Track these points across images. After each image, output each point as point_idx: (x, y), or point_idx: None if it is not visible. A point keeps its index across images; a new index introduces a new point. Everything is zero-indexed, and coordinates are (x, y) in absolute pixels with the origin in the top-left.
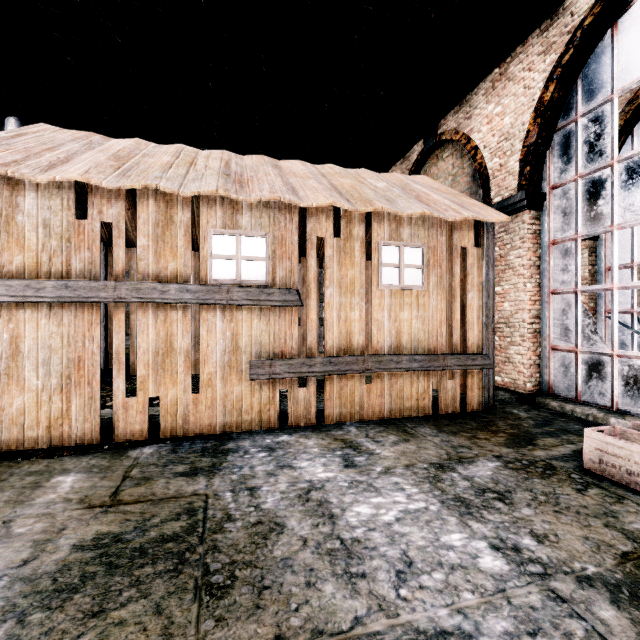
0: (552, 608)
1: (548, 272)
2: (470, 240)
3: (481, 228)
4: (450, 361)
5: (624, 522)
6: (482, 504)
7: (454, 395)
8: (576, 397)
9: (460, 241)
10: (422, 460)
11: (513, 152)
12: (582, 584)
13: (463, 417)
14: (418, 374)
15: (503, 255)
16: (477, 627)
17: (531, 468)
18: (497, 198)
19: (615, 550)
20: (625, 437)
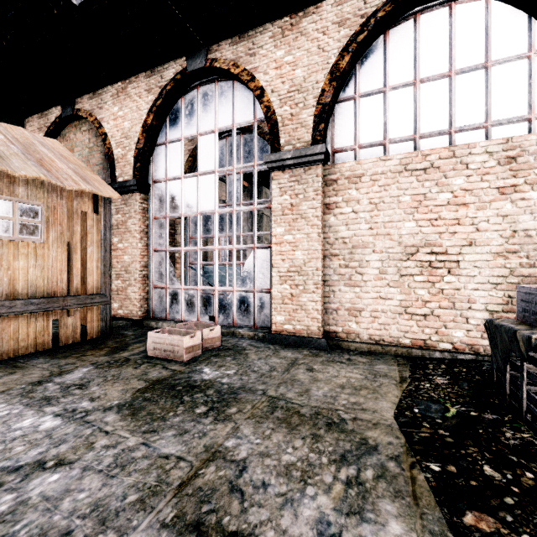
0: (79, 429)
1: (152, 237)
2: (90, 207)
3: (100, 199)
4: (70, 301)
5: (149, 375)
6: (63, 395)
7: (75, 328)
8: (166, 316)
9: (81, 206)
10: (22, 383)
11: (130, 149)
12: (106, 411)
13: (81, 344)
14: (36, 315)
15: (124, 221)
16: (18, 460)
17: (114, 364)
18: (120, 178)
19: (135, 389)
20: (170, 333)
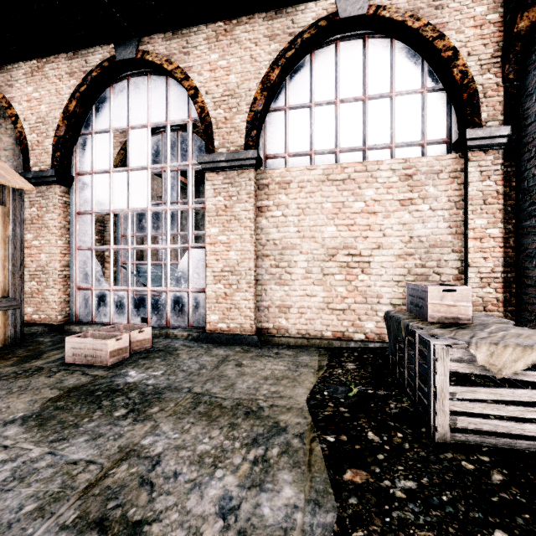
0: None
1: (76, 234)
2: None
3: (8, 190)
4: None
5: (65, 383)
6: None
7: None
8: (92, 320)
9: None
10: None
11: (48, 136)
12: (6, 425)
13: None
14: None
15: (41, 215)
16: None
17: (23, 374)
18: (36, 167)
19: (46, 399)
20: (93, 337)
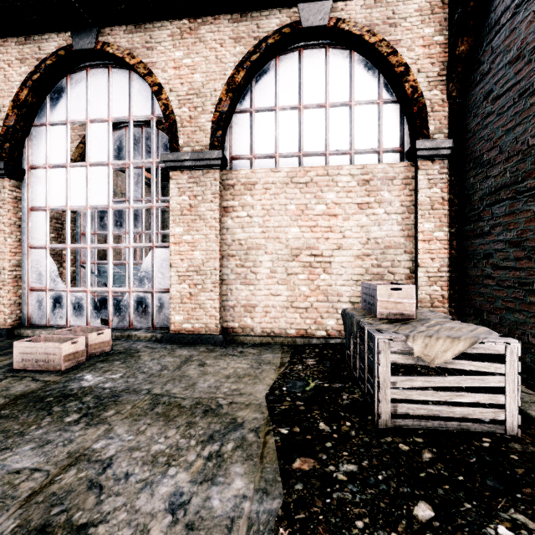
0: None
1: (28, 231)
2: None
3: None
4: None
5: (12, 390)
6: None
7: None
8: (47, 323)
9: None
10: None
11: None
12: None
13: None
14: None
15: None
16: None
17: None
18: None
19: None
20: (46, 341)
